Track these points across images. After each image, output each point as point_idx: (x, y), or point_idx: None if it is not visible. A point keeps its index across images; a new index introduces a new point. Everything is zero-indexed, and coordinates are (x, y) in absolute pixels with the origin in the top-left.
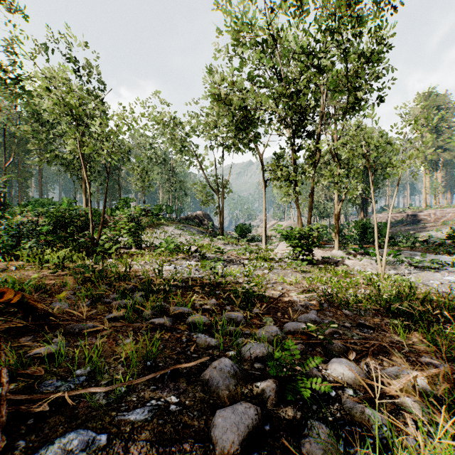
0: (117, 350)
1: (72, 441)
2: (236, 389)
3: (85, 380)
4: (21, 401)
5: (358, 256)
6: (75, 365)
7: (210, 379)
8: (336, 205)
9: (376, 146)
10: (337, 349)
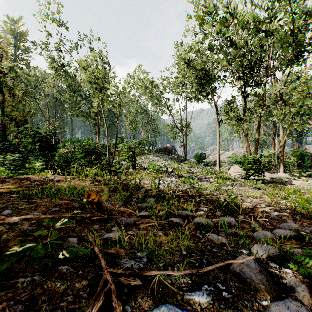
0: (157, 240)
1: None
2: (268, 284)
3: (147, 261)
4: (113, 272)
5: (302, 178)
6: (136, 249)
7: (241, 272)
8: (281, 137)
9: None
10: None
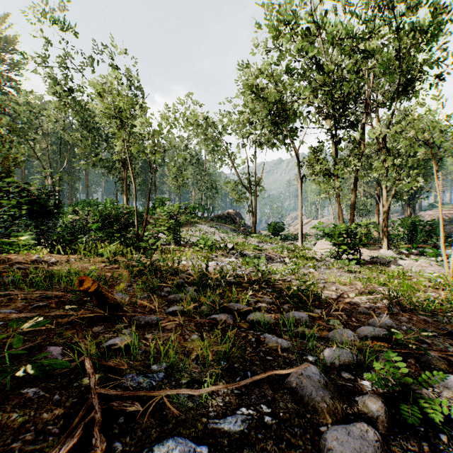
0: (187, 346)
1: (172, 451)
2: (333, 403)
3: (164, 377)
4: (107, 395)
5: (412, 256)
6: (150, 360)
7: (298, 387)
8: (385, 200)
9: (441, 130)
10: (435, 362)
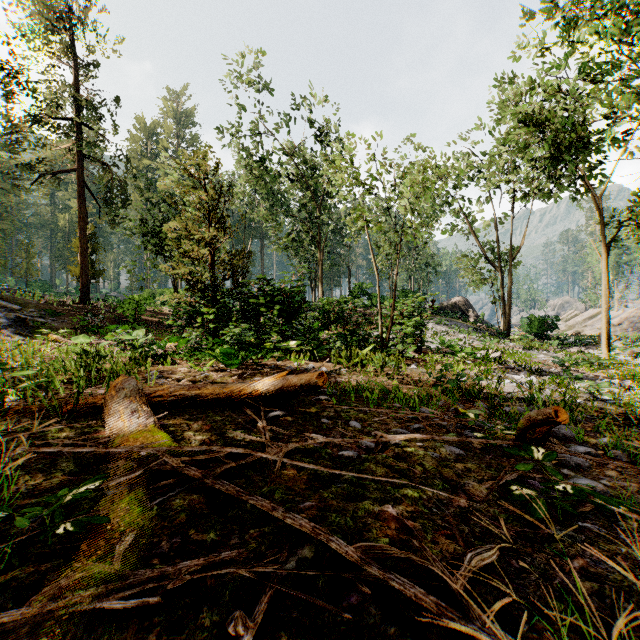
0: None
1: None
2: None
3: None
4: None
5: None
6: None
7: None
8: None
9: None
10: None
